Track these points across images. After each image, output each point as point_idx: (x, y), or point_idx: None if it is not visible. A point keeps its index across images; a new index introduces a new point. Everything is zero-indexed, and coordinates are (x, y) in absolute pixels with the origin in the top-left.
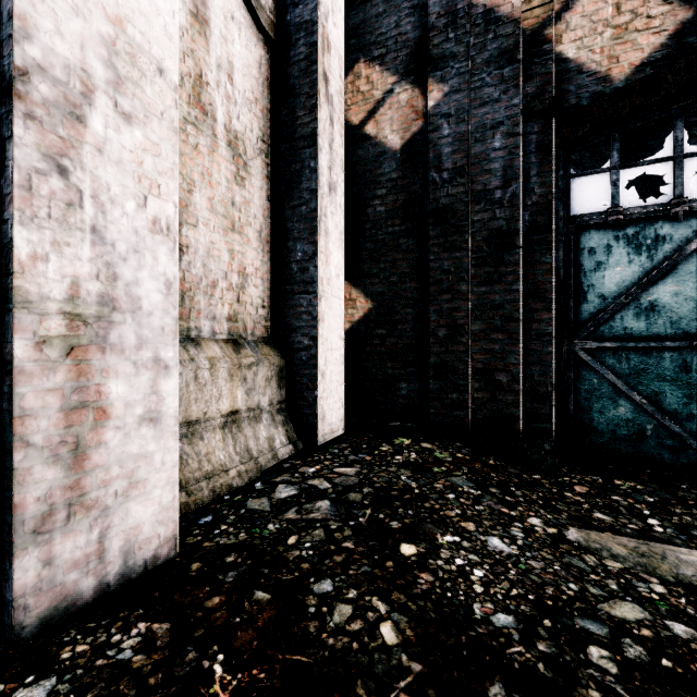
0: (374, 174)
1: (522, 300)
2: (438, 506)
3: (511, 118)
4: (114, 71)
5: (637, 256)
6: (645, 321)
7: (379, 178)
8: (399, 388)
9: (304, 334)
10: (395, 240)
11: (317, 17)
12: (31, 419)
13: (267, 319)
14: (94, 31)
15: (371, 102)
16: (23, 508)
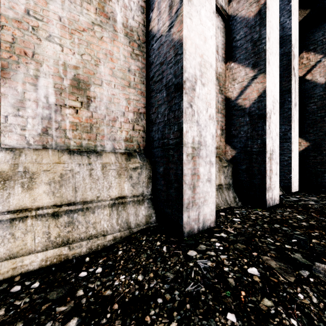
0: (310, 94)
1: None
2: None
3: None
4: (273, 106)
5: None
6: None
7: (313, 95)
8: (324, 176)
9: (285, 156)
10: (322, 118)
11: (291, 50)
12: (267, 171)
13: None
14: (271, 100)
15: (309, 67)
16: (267, 185)
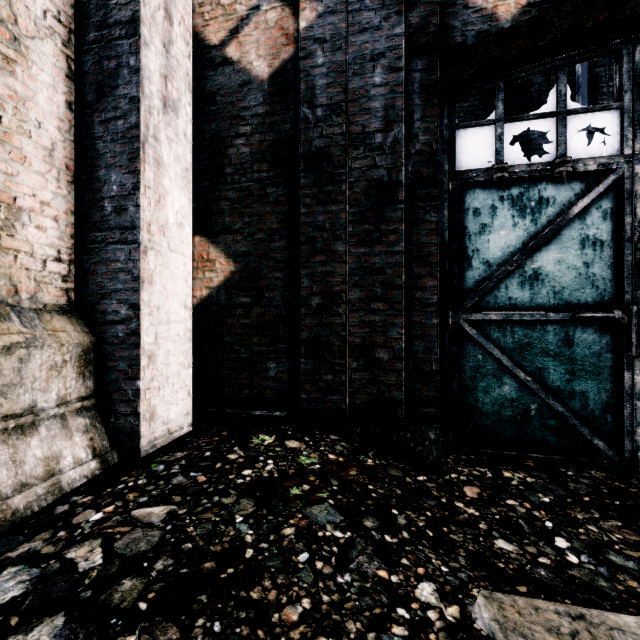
0: (236, 107)
1: (404, 264)
2: (273, 596)
3: (393, 49)
4: None
5: (522, 219)
6: (529, 291)
7: (243, 112)
8: (266, 368)
9: (121, 301)
10: (262, 188)
11: None
12: None
13: (67, 279)
14: None
15: (234, 19)
16: None
